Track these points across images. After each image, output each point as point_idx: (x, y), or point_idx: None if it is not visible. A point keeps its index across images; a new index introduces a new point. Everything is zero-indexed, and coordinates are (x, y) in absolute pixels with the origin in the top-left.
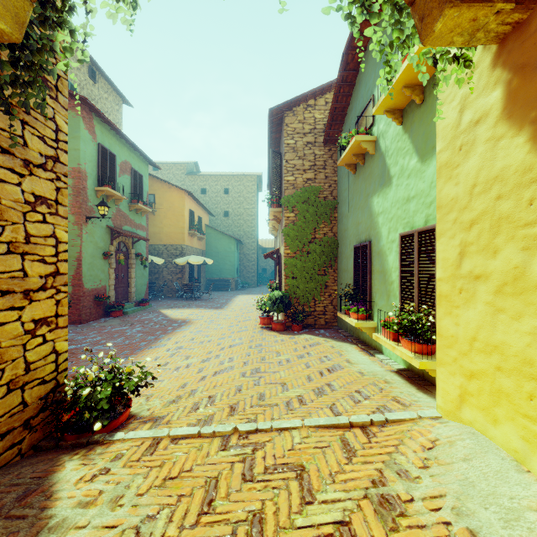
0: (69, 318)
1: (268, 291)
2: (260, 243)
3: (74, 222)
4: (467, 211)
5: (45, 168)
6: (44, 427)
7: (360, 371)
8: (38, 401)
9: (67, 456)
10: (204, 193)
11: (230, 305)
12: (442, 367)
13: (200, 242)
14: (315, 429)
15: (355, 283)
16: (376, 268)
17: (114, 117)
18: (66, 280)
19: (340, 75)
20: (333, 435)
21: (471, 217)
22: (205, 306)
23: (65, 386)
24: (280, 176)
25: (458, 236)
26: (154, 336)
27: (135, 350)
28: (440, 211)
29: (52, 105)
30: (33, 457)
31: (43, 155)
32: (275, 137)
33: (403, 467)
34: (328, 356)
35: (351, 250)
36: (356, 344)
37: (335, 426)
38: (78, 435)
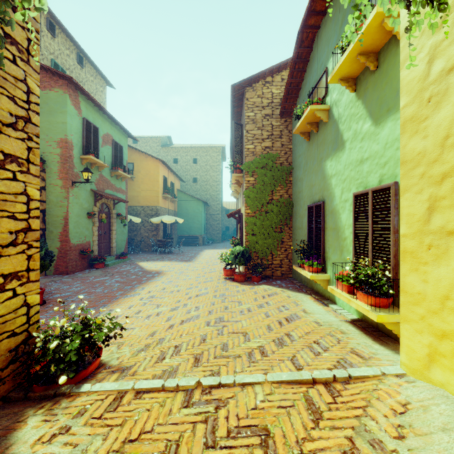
0: (57, 269)
1: (230, 246)
2: (224, 205)
3: (61, 186)
4: (438, 164)
5: (16, 127)
6: (14, 378)
7: (316, 321)
8: (7, 353)
9: (32, 410)
10: (176, 162)
11: (198, 258)
12: (407, 324)
13: (172, 204)
14: (277, 384)
15: (309, 239)
16: (329, 225)
17: (99, 97)
18: (38, 236)
19: (295, 52)
20: (297, 393)
21: (442, 170)
22: (176, 259)
23: (38, 337)
24: (241, 145)
25: (426, 190)
26: (130, 286)
27: (112, 299)
28: (404, 166)
29: (23, 67)
30: (0, 410)
31: (13, 115)
32: (237, 111)
33: (375, 436)
34: (285, 305)
35: (305, 210)
36: (310, 294)
37: (298, 382)
38: (46, 386)
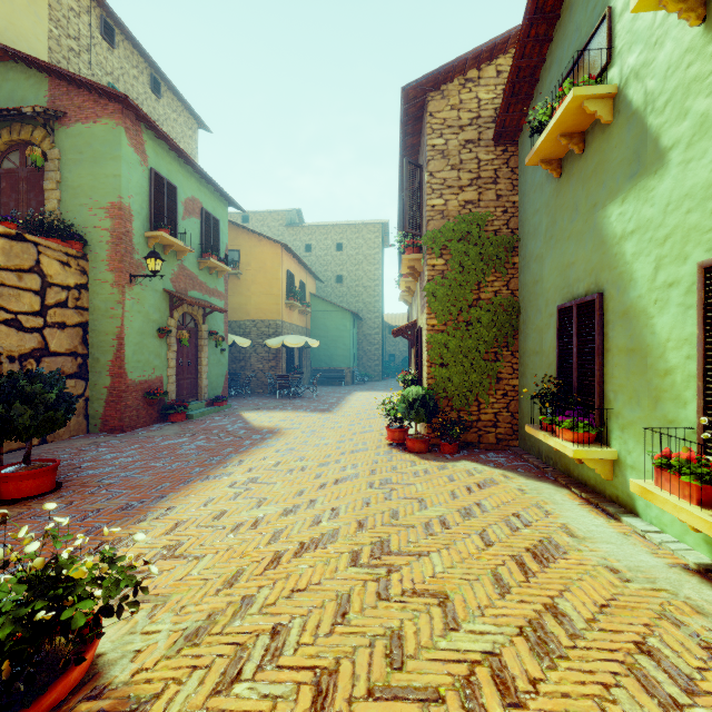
0: (106, 423)
1: (397, 386)
2: (386, 320)
3: (113, 283)
4: None
5: None
6: None
7: (608, 563)
8: None
9: None
10: (309, 251)
11: (342, 407)
12: None
13: (302, 318)
14: None
15: (560, 373)
16: (616, 343)
17: (186, 145)
18: None
19: None
20: None
21: None
22: (306, 408)
23: None
24: (420, 203)
25: None
26: (219, 457)
27: (180, 482)
28: None
29: None
30: None
31: None
32: (411, 143)
33: None
34: (521, 514)
35: (549, 315)
36: (566, 487)
37: None
38: None
